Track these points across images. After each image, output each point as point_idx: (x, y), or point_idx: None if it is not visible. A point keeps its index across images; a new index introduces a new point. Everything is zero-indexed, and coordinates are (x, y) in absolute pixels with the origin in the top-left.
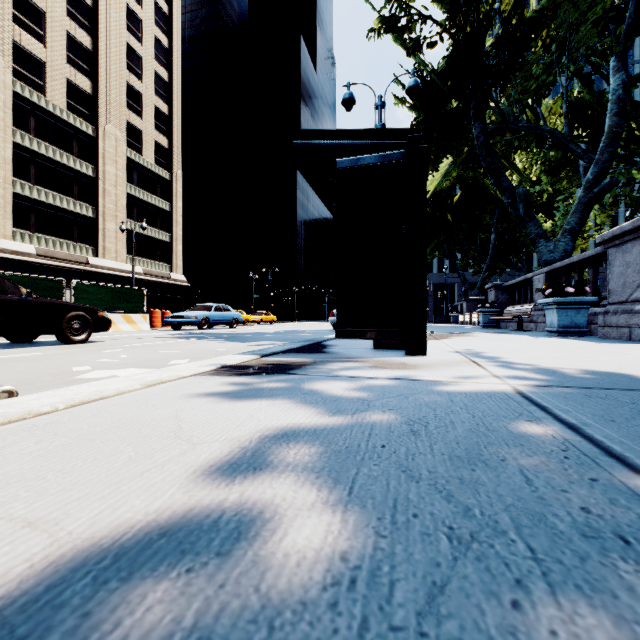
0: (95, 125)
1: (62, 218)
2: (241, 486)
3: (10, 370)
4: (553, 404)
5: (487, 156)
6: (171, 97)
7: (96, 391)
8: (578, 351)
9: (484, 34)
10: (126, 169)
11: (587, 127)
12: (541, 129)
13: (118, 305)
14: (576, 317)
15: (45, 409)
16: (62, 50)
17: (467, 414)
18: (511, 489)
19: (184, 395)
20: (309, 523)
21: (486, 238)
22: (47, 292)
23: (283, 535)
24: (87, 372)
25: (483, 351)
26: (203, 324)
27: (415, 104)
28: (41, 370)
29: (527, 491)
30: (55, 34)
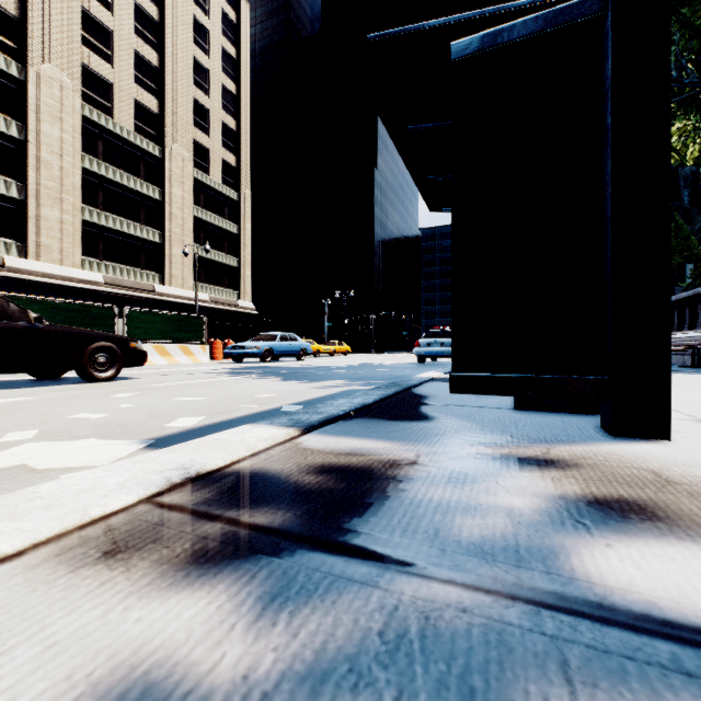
0: (162, 146)
1: (129, 245)
2: None
3: None
4: None
5: None
6: (239, 111)
7: None
8: None
9: None
10: (193, 191)
11: None
12: None
13: (175, 335)
14: None
15: None
16: (129, 69)
17: None
18: None
19: None
20: None
21: None
22: (98, 321)
23: None
24: (14, 445)
25: None
26: (266, 356)
27: None
28: None
29: None
30: (122, 53)
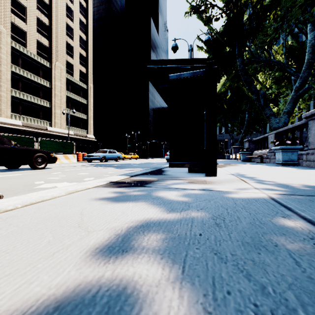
0: (50, 62)
1: (34, 108)
2: (113, 265)
3: (3, 183)
4: (293, 206)
5: (244, 75)
6: (87, 48)
7: (40, 197)
8: (296, 174)
9: (243, 13)
10: (65, 83)
11: (295, 60)
12: (272, 61)
13: (61, 150)
14: (291, 156)
15: (9, 208)
16: (34, 26)
17: (246, 212)
18: (288, 269)
19: (87, 199)
20: (157, 298)
21: (243, 116)
22: (26, 144)
23: (139, 310)
24: (42, 184)
25: (245, 174)
26: (102, 159)
27: (208, 49)
28: (19, 183)
29: (299, 271)
30: (31, 18)
